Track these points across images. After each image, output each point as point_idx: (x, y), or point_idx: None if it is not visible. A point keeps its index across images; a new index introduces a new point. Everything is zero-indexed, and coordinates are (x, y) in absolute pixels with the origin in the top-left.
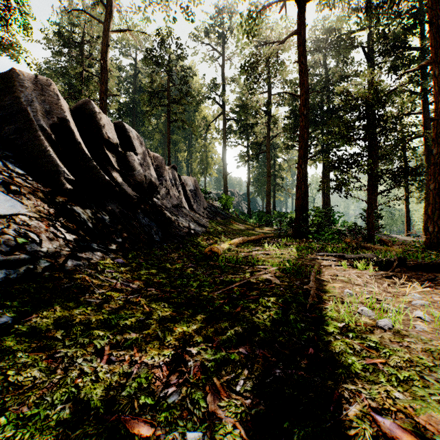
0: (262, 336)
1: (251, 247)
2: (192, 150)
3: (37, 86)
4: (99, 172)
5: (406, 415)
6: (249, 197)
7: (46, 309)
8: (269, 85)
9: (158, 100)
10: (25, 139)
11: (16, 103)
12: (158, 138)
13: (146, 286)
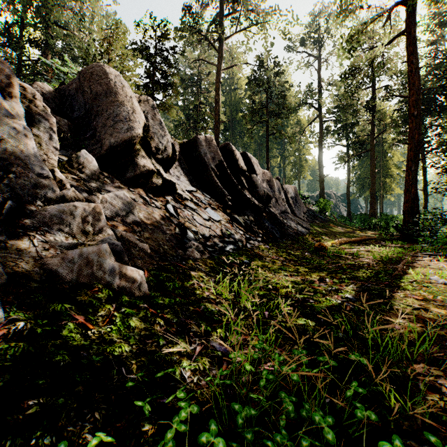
0: (361, 279)
1: (352, 246)
2: (285, 155)
3: (206, 143)
4: (242, 193)
5: (423, 296)
6: (349, 199)
7: (254, 261)
8: (374, 79)
9: (258, 118)
10: (204, 177)
11: (198, 155)
12: (253, 148)
13: (287, 260)
